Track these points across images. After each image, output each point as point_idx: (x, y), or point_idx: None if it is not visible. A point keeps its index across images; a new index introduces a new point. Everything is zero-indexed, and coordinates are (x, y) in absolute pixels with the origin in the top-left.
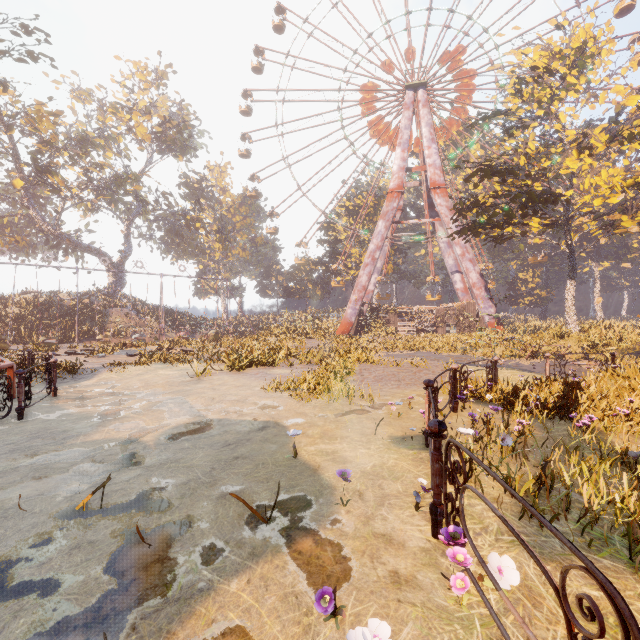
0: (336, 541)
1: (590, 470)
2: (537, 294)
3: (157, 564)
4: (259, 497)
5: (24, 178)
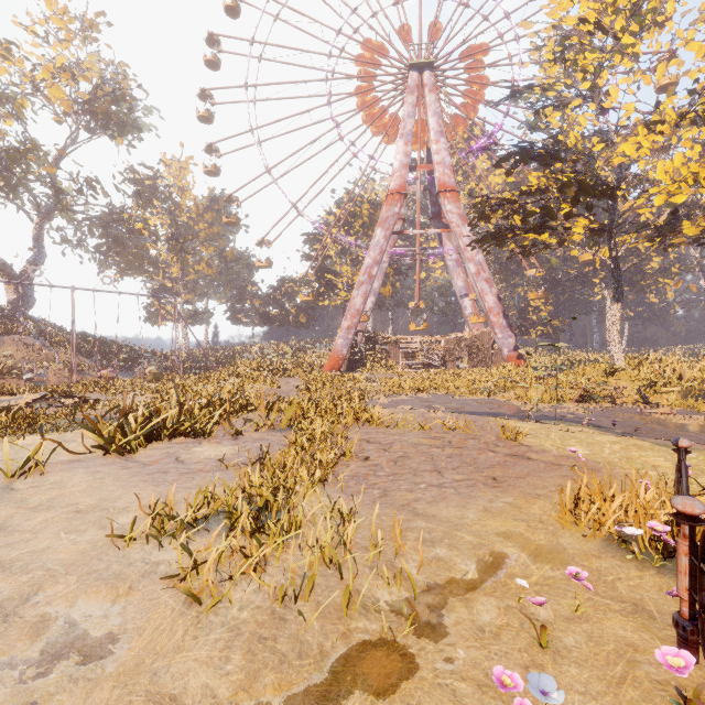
0: None
1: None
2: (550, 323)
3: None
4: None
5: None
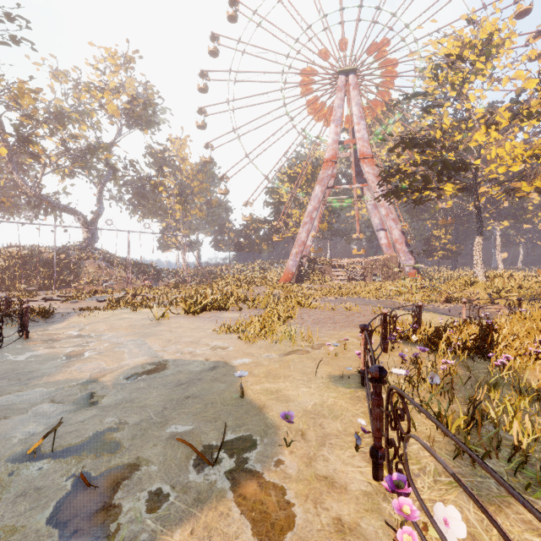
0: (280, 484)
1: (513, 407)
2: (449, 248)
3: (101, 512)
4: (207, 437)
5: (8, 147)
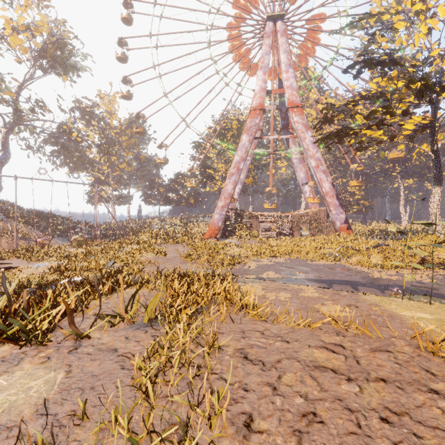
0: None
1: None
2: (362, 203)
3: None
4: None
5: None
